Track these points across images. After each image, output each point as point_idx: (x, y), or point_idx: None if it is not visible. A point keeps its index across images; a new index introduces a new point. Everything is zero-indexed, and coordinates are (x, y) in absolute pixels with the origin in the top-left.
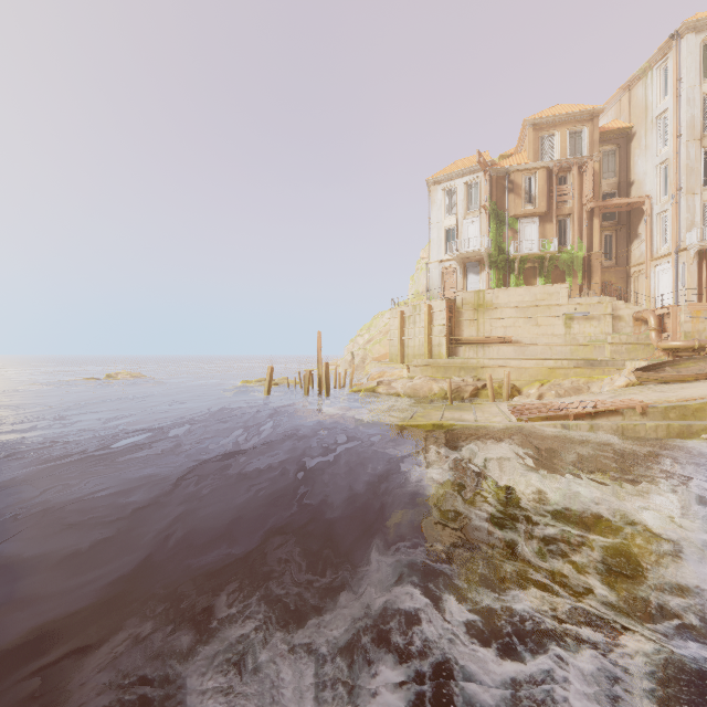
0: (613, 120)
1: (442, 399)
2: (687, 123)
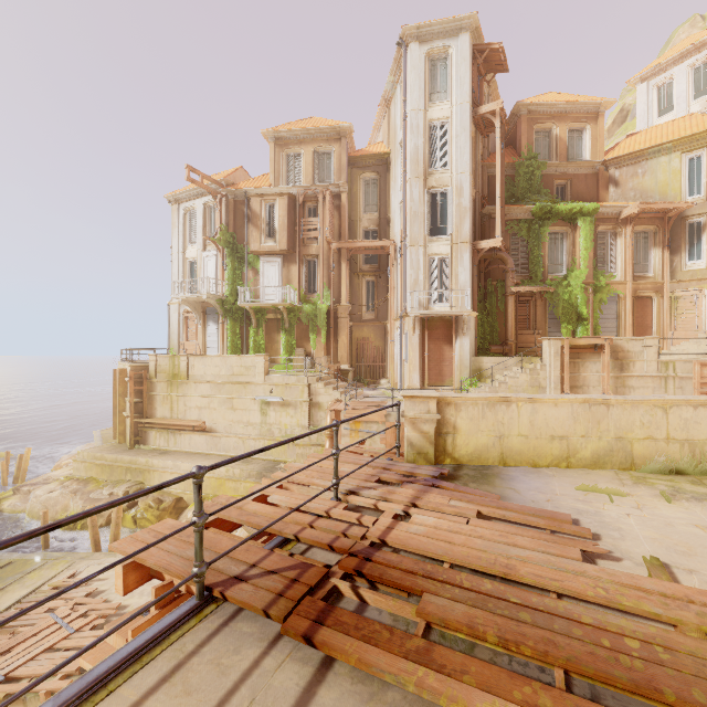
0: (378, 143)
1: (64, 528)
2: (411, 155)
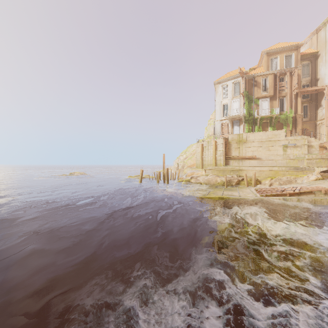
0: (308, 49)
1: (222, 185)
2: None
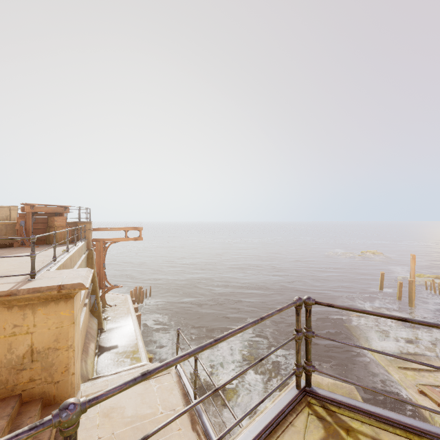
0: None
1: None
2: None
